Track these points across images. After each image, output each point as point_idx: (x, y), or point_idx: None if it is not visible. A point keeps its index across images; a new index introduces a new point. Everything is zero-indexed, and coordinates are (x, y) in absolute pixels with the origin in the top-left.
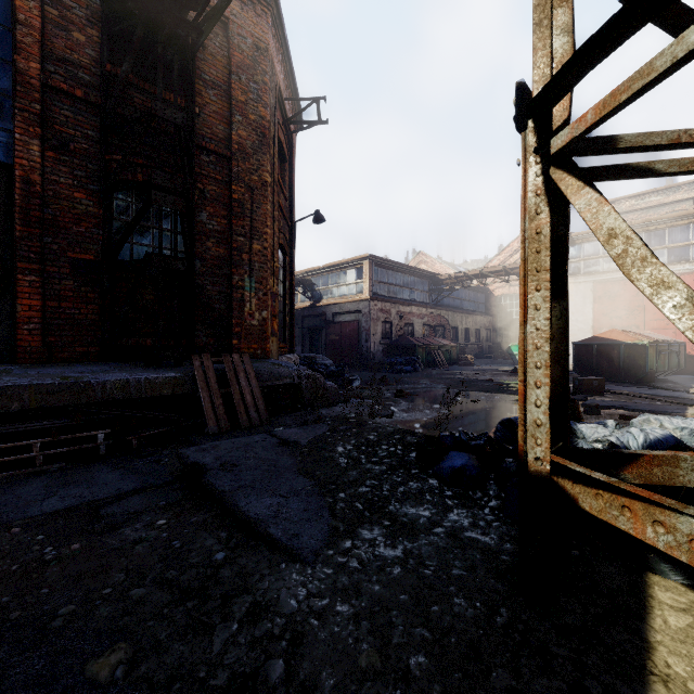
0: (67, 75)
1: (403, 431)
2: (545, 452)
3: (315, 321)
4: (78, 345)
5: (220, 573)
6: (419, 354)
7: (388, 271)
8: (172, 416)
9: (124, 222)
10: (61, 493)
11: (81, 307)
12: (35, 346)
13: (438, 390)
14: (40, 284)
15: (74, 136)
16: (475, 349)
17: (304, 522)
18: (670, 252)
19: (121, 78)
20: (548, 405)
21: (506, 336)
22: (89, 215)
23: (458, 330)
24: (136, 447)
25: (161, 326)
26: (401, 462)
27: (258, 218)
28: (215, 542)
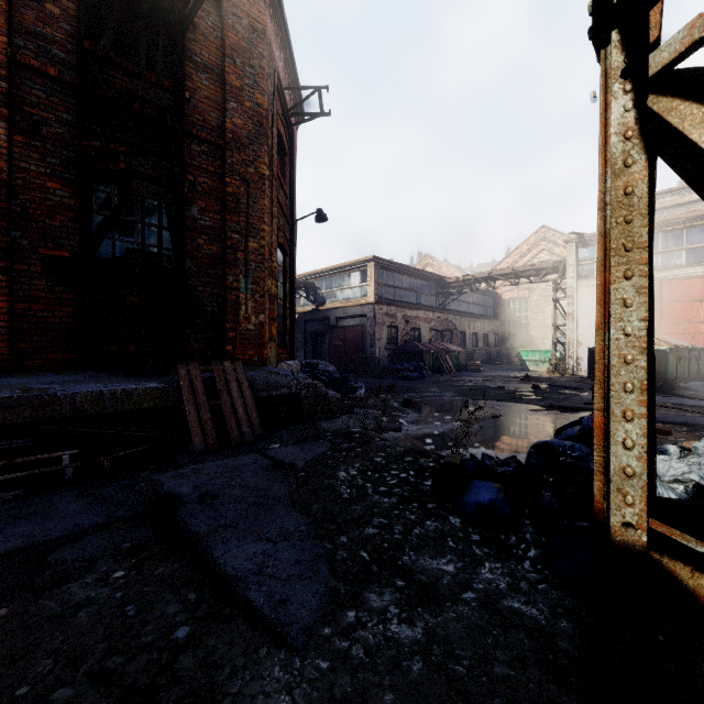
0: (39, 51)
1: (415, 451)
2: (641, 516)
3: (318, 326)
4: (51, 352)
5: (179, 660)
6: (426, 359)
7: (394, 274)
8: (154, 432)
9: (105, 216)
10: (6, 531)
11: (55, 309)
12: (0, 353)
13: (448, 399)
14: (7, 284)
15: (46, 119)
16: (483, 355)
17: (294, 580)
18: (688, 253)
19: (100, 55)
20: (645, 446)
21: (515, 341)
22: (64, 207)
23: (465, 335)
24: (110, 468)
25: (143, 331)
26: (415, 493)
27: (255, 214)
28: (179, 609)
